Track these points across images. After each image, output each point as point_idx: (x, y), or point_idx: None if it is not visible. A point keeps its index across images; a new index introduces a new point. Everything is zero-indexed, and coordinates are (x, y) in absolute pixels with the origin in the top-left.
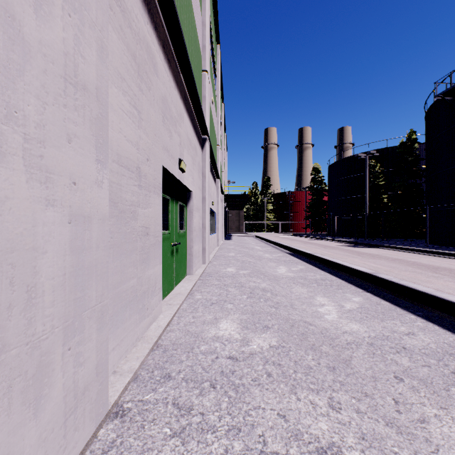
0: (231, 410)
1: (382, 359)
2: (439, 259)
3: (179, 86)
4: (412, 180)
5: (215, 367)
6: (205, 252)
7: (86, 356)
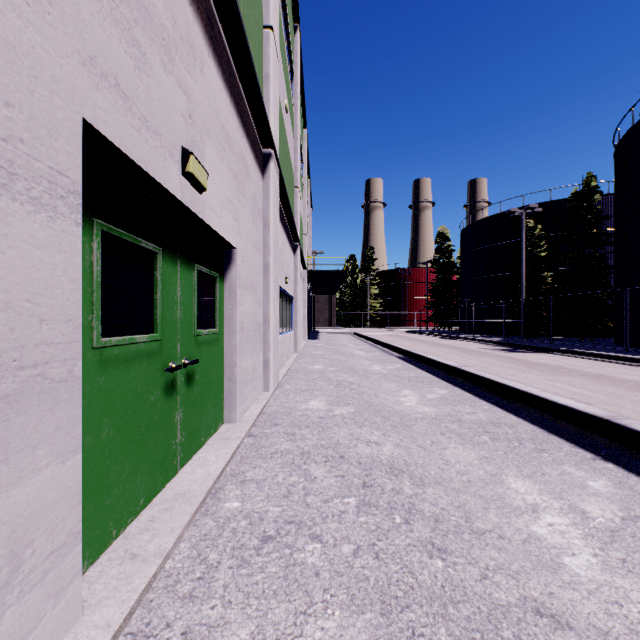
0: None
1: None
2: None
3: None
4: (589, 250)
5: None
6: (269, 368)
7: None
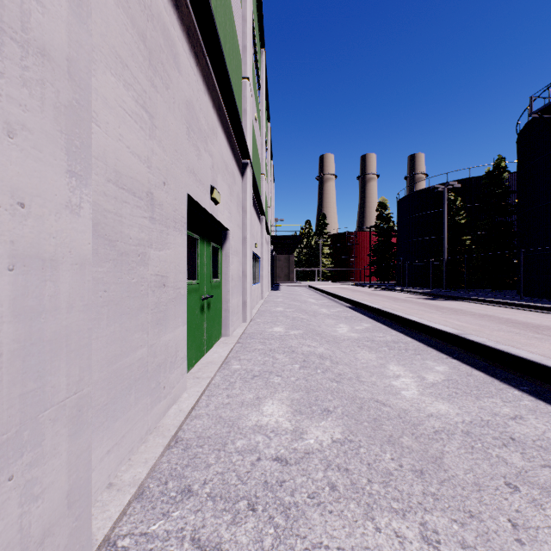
0: (278, 550)
1: (485, 456)
2: (538, 315)
3: (211, 91)
4: (500, 218)
5: (255, 476)
6: (246, 306)
7: (47, 482)
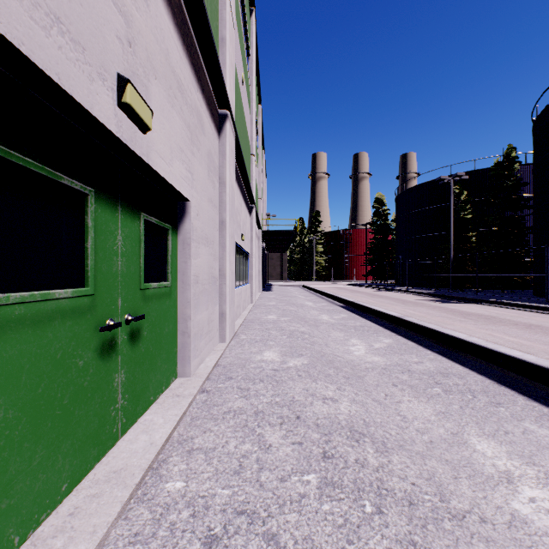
0: None
1: None
2: None
3: None
4: (508, 213)
5: None
6: (225, 319)
7: None
